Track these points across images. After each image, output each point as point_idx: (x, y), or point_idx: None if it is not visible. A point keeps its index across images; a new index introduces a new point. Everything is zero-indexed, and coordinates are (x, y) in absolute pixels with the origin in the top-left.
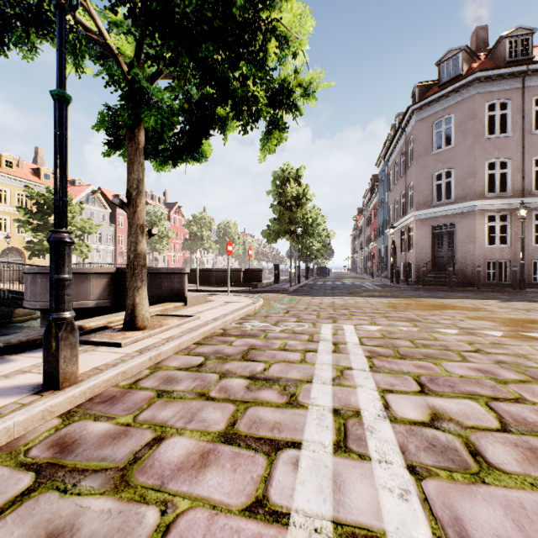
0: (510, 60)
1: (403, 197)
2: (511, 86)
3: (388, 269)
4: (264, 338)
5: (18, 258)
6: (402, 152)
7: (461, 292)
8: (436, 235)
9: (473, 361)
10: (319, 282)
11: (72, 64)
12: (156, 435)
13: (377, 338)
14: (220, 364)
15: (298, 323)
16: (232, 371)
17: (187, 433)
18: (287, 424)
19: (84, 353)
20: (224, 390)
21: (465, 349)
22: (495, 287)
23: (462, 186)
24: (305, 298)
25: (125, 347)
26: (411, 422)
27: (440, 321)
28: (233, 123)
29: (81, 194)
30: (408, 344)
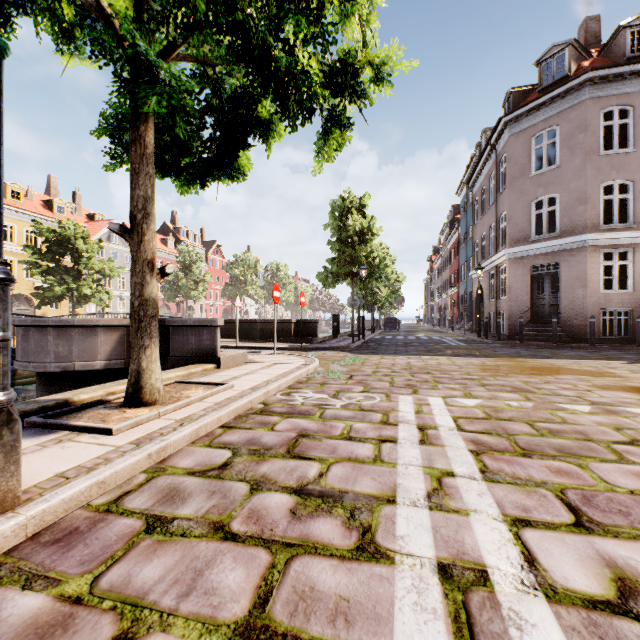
0: (632, 56)
1: (493, 232)
2: (633, 88)
3: (473, 320)
4: (320, 418)
5: (26, 307)
6: (491, 175)
7: (571, 349)
8: (536, 278)
9: (637, 460)
10: (388, 336)
11: (70, 53)
12: (120, 629)
13: (480, 419)
14: (254, 464)
15: (366, 394)
16: (271, 477)
17: (177, 625)
18: (360, 604)
19: (55, 445)
20: (255, 517)
21: (614, 438)
22: (613, 344)
23: (570, 215)
24: (372, 357)
25: (118, 435)
26: (586, 601)
27: (559, 392)
28: (279, 128)
29: (101, 231)
30: (528, 429)
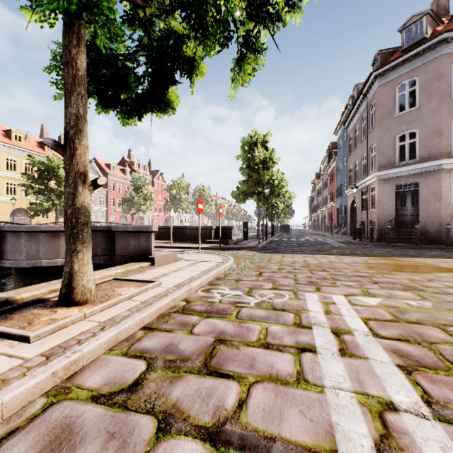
0: None
1: (364, 160)
2: None
3: (348, 227)
4: (236, 318)
5: (25, 217)
6: (362, 117)
7: (431, 249)
8: (399, 194)
9: None
10: (284, 238)
11: (32, 10)
12: None
13: (389, 321)
14: (167, 383)
15: (276, 291)
16: (183, 407)
17: None
18: None
19: None
20: None
21: None
22: None
23: (427, 145)
24: (275, 255)
25: (35, 342)
26: None
27: (447, 290)
28: (200, 67)
29: None
30: (444, 335)
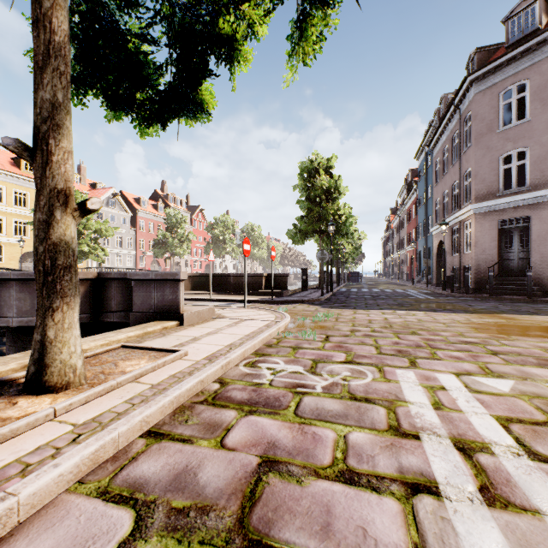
0: None
1: (456, 189)
2: None
3: (434, 274)
4: (295, 415)
5: None
6: (453, 135)
7: None
8: (503, 232)
9: None
10: (353, 288)
11: None
12: None
13: (544, 425)
14: None
15: (352, 366)
16: None
17: None
18: None
19: None
20: None
21: None
22: None
23: (542, 168)
24: (344, 311)
25: None
26: None
27: None
28: (244, 51)
29: (101, 197)
30: None
